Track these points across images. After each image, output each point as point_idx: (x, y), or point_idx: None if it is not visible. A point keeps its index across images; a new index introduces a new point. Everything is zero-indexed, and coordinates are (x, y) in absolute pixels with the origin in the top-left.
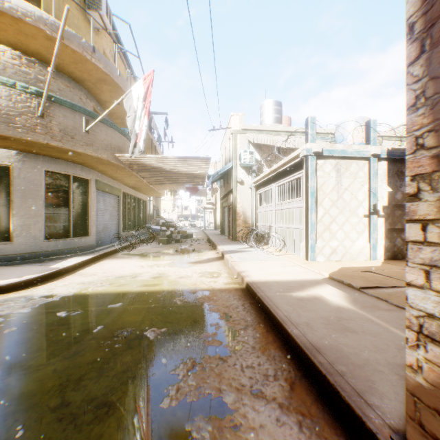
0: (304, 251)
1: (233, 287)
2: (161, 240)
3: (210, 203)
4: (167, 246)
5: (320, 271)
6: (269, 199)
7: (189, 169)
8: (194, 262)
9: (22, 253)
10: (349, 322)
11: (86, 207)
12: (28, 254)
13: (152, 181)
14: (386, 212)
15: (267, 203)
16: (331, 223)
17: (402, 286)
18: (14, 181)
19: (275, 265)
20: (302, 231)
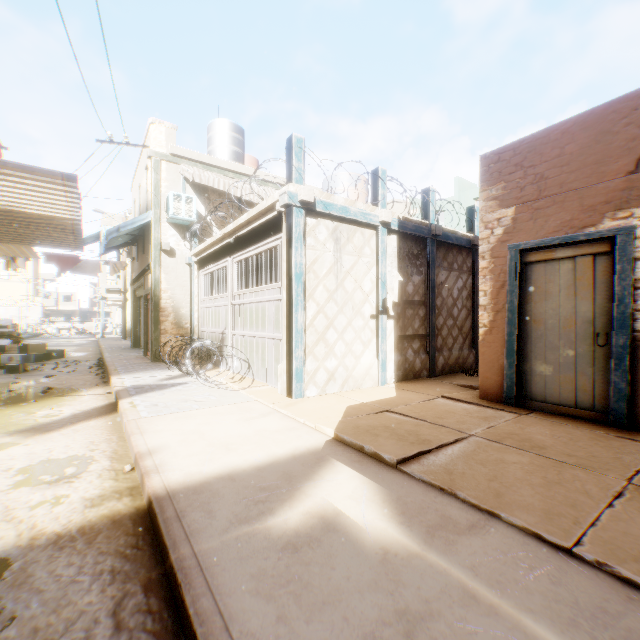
0: (285, 381)
1: (110, 511)
2: None
3: (116, 291)
4: None
5: (317, 425)
6: (221, 284)
7: (22, 201)
8: (26, 429)
9: None
10: (435, 630)
11: None
12: None
13: None
14: (397, 312)
15: (219, 291)
16: (327, 329)
17: (451, 441)
18: None
19: (230, 416)
20: (281, 343)
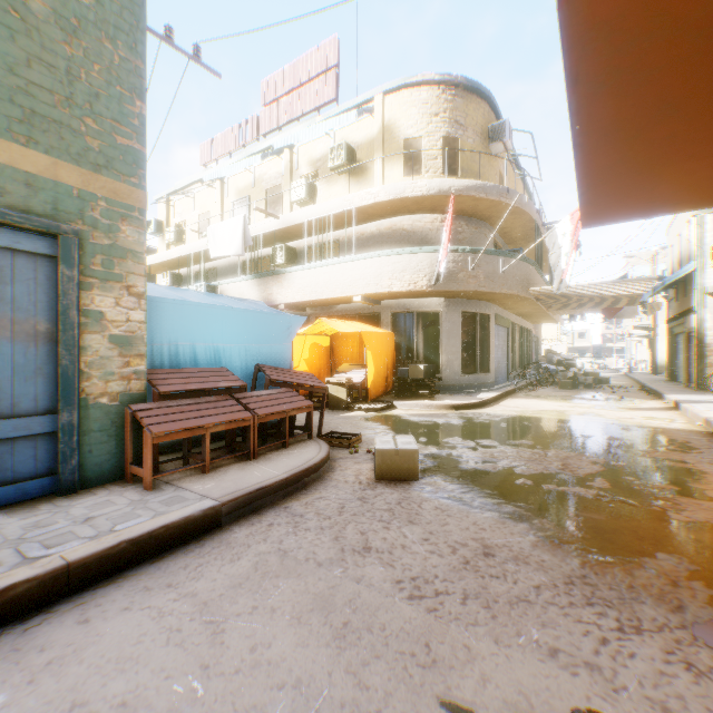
0: None
1: (693, 429)
2: (562, 383)
3: (640, 327)
4: (573, 391)
5: None
6: None
7: (617, 291)
8: (627, 408)
9: (447, 384)
10: None
11: (487, 344)
12: (450, 386)
13: (554, 306)
14: None
15: None
16: None
17: None
18: (441, 323)
19: None
20: None
